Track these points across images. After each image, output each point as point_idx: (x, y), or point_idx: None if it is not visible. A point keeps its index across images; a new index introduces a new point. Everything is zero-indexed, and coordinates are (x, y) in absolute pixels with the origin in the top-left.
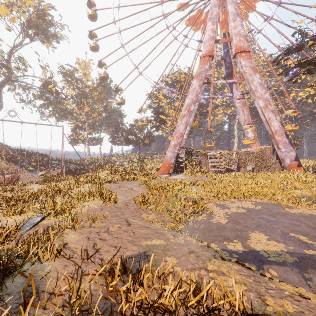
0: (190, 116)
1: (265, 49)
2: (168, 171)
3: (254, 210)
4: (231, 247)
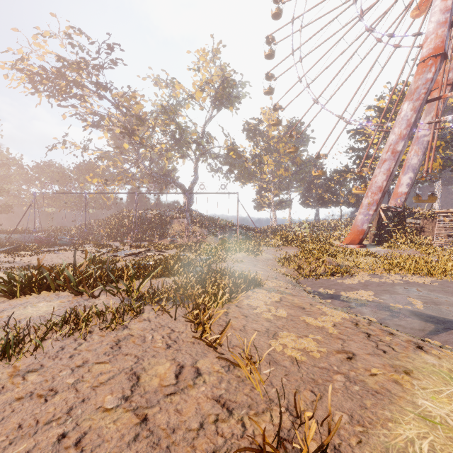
0: (397, 159)
1: None
2: (358, 241)
3: (418, 284)
4: (321, 290)
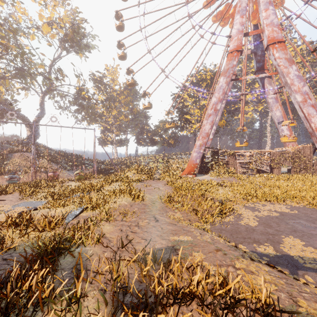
0: (217, 115)
1: (305, 36)
2: (193, 172)
3: (289, 214)
4: (262, 250)
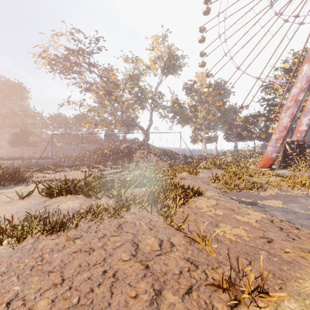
0: (299, 106)
1: None
2: (268, 165)
3: None
4: (243, 199)
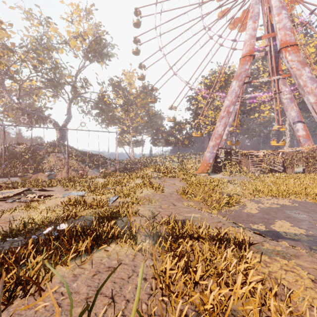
0: (229, 117)
1: None
2: (207, 171)
3: (289, 206)
4: (255, 227)
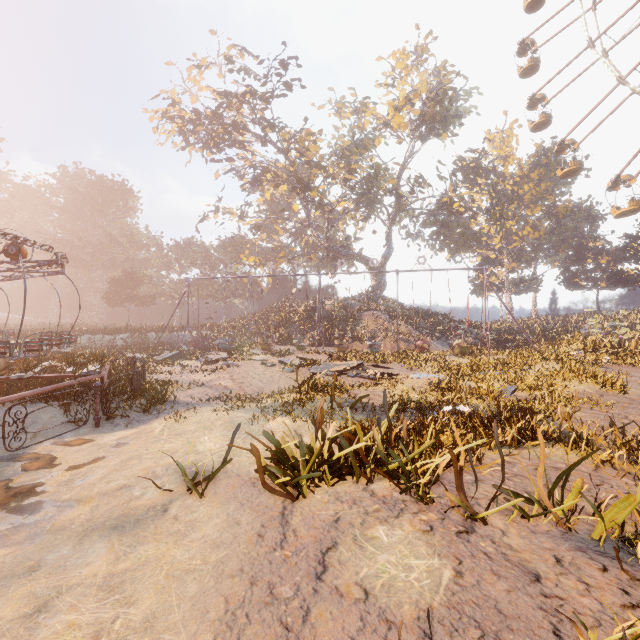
0: None
1: None
2: None
3: None
4: None
